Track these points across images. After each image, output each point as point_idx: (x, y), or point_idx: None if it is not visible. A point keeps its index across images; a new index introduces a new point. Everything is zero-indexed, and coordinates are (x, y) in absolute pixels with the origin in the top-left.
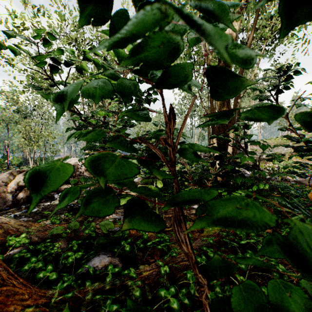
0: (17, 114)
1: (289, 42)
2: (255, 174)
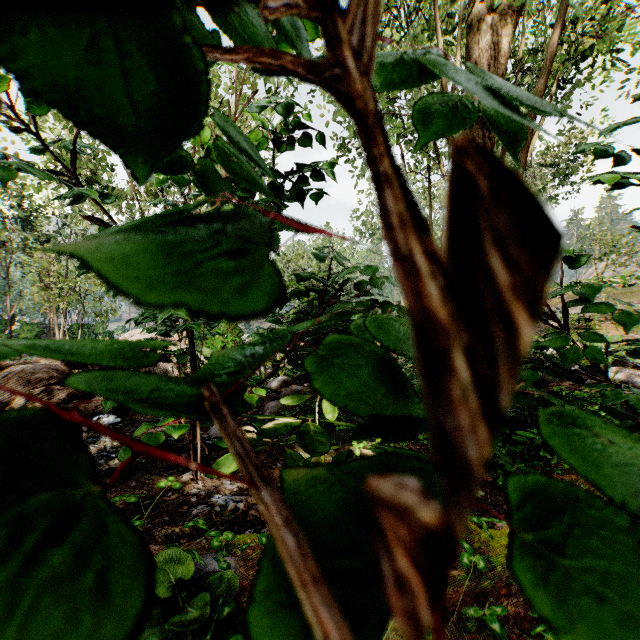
0: (30, 234)
1: (603, 80)
2: (606, 399)
